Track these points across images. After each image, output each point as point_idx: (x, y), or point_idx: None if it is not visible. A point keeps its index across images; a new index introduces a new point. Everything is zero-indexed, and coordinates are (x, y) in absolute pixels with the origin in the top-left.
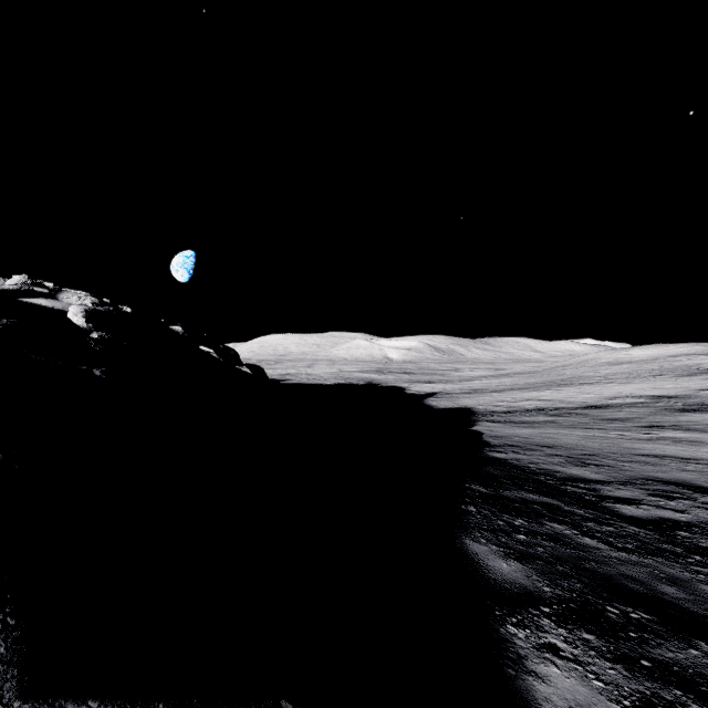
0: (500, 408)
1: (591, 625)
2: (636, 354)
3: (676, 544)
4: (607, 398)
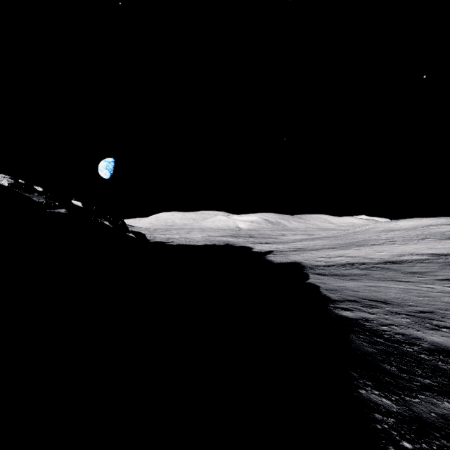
0: (321, 263)
1: None
2: (402, 224)
3: None
4: (398, 255)
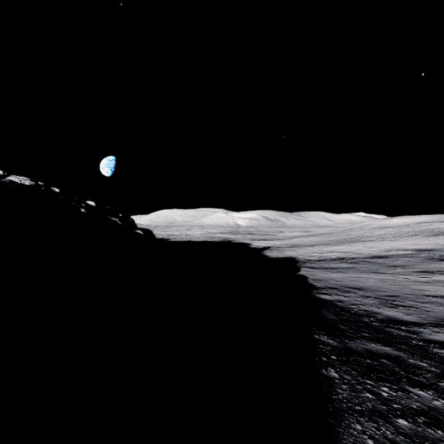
0: (314, 258)
1: None
2: (396, 222)
3: None
4: (385, 251)
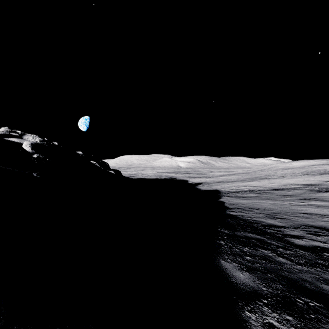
0: (232, 190)
1: (290, 310)
2: (295, 164)
3: (324, 260)
4: (282, 185)
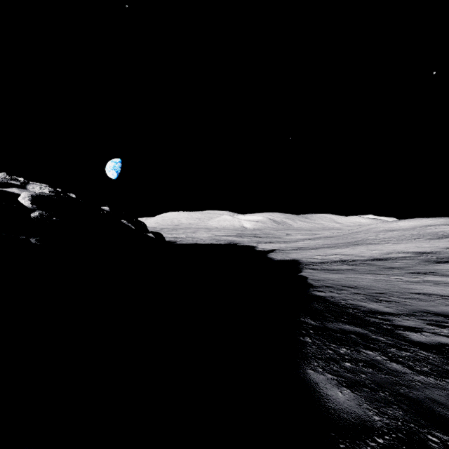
0: (317, 260)
1: None
2: (402, 225)
3: None
4: (386, 253)
